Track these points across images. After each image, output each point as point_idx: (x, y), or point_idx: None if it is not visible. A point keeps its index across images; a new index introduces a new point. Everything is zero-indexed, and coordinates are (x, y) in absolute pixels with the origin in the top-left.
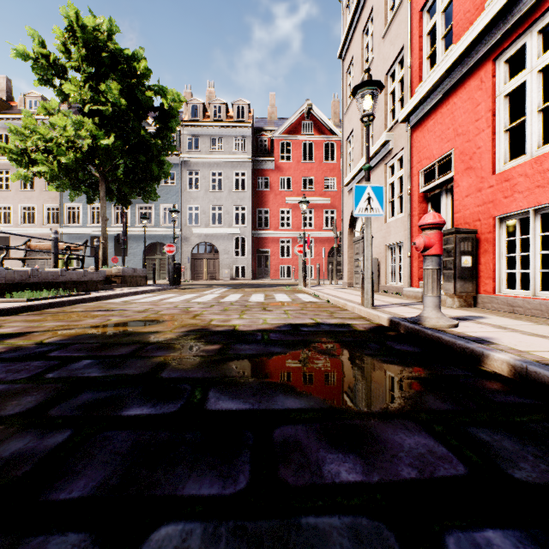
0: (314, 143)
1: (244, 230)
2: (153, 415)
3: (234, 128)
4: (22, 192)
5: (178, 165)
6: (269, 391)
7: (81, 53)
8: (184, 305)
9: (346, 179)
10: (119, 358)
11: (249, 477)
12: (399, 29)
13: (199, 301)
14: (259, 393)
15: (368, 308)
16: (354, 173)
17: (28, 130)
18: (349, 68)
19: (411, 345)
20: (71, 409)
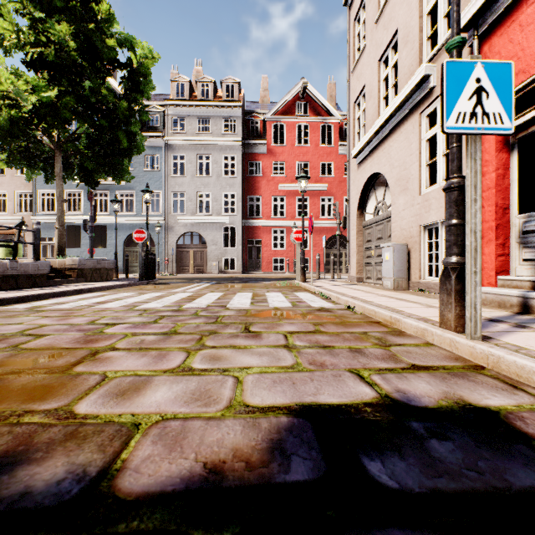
0: (309, 125)
1: (233, 219)
2: None
3: (223, 108)
4: None
5: (162, 149)
6: None
7: None
8: (111, 318)
9: (356, 148)
10: None
11: None
12: None
13: (149, 307)
14: None
15: (477, 340)
16: (369, 137)
17: None
18: (358, 14)
19: None
20: None
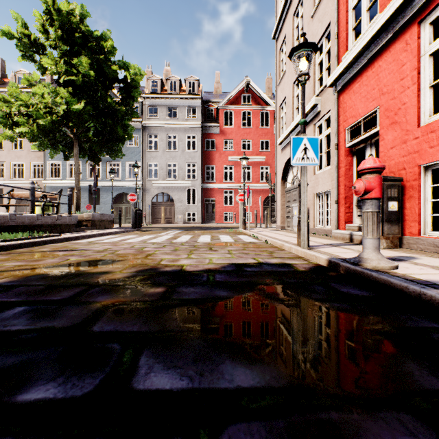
0: (252, 112)
1: (194, 183)
2: (56, 401)
3: (186, 99)
4: (13, 152)
5: (141, 130)
6: (214, 355)
7: (58, 33)
8: (140, 245)
9: (280, 139)
10: (56, 304)
11: None
12: (326, 8)
13: (154, 242)
14: (201, 358)
15: (304, 248)
16: (287, 134)
17: (13, 98)
18: (282, 46)
19: (356, 287)
20: None
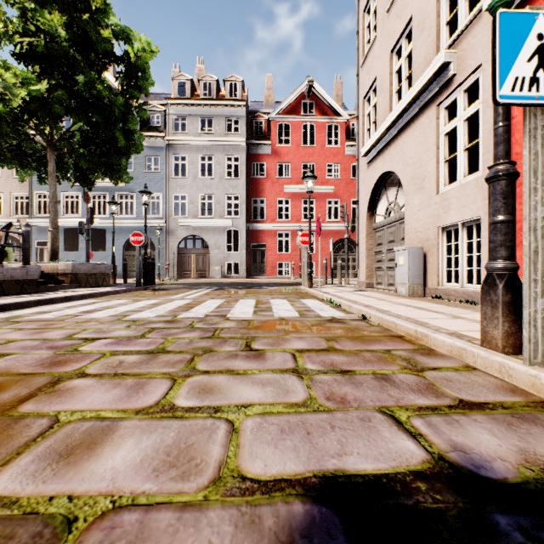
0: (315, 125)
1: (237, 222)
2: None
3: (226, 107)
4: None
5: (163, 149)
6: None
7: None
8: (93, 331)
9: (366, 146)
10: None
11: None
12: None
13: (140, 317)
14: None
15: (538, 366)
16: (380, 133)
17: None
18: (368, 4)
19: None
20: None
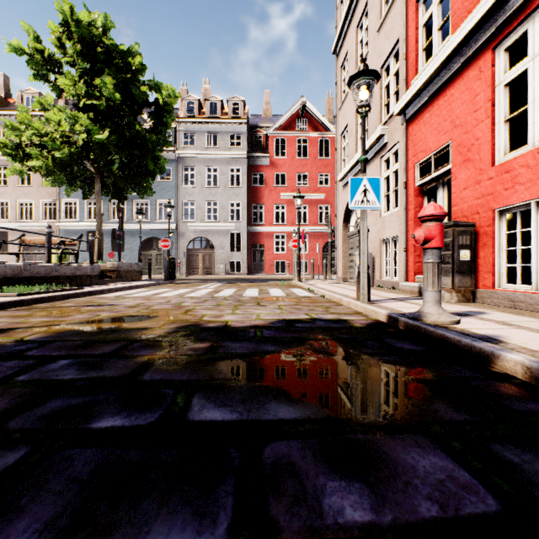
0: (308, 139)
1: (239, 225)
2: (126, 428)
3: (229, 124)
4: (20, 188)
5: (174, 161)
6: (260, 397)
7: (76, 48)
8: (177, 300)
9: (341, 174)
10: (100, 357)
11: (231, 515)
12: (394, 22)
13: (192, 296)
14: (249, 399)
15: (364, 303)
16: (349, 168)
17: (23, 125)
18: (343, 63)
19: (412, 342)
20: (34, 420)
